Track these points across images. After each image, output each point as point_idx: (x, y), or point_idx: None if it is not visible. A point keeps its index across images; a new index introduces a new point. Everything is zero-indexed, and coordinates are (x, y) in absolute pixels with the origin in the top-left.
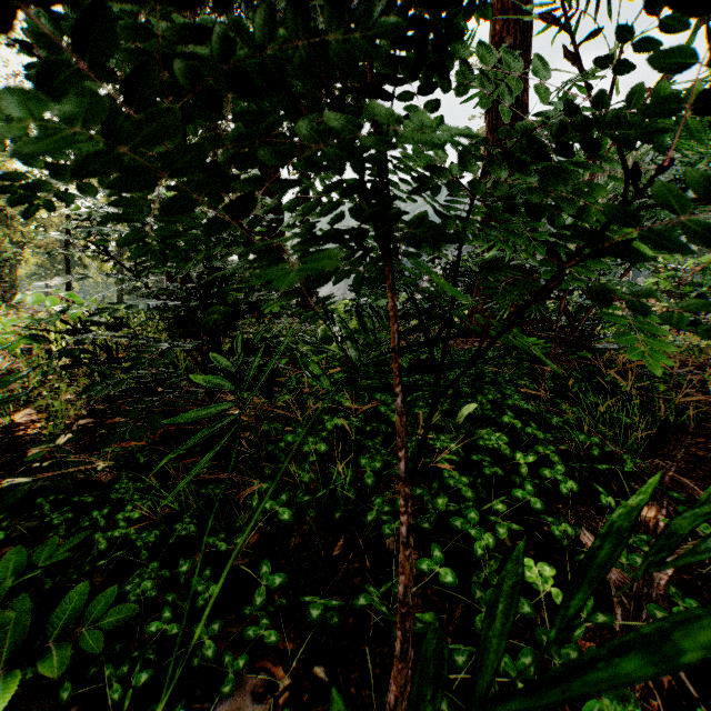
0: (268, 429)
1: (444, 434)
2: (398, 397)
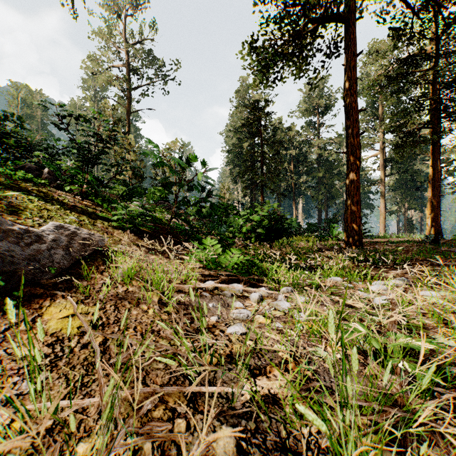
0: None
1: None
2: None
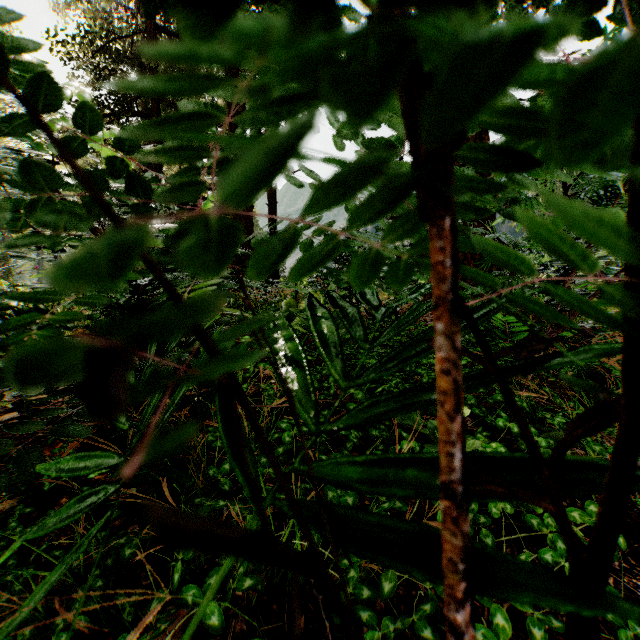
0: (212, 439)
1: (430, 448)
2: (455, 637)
